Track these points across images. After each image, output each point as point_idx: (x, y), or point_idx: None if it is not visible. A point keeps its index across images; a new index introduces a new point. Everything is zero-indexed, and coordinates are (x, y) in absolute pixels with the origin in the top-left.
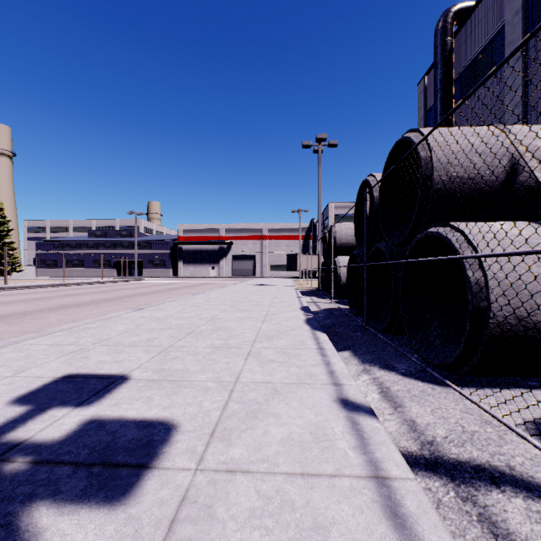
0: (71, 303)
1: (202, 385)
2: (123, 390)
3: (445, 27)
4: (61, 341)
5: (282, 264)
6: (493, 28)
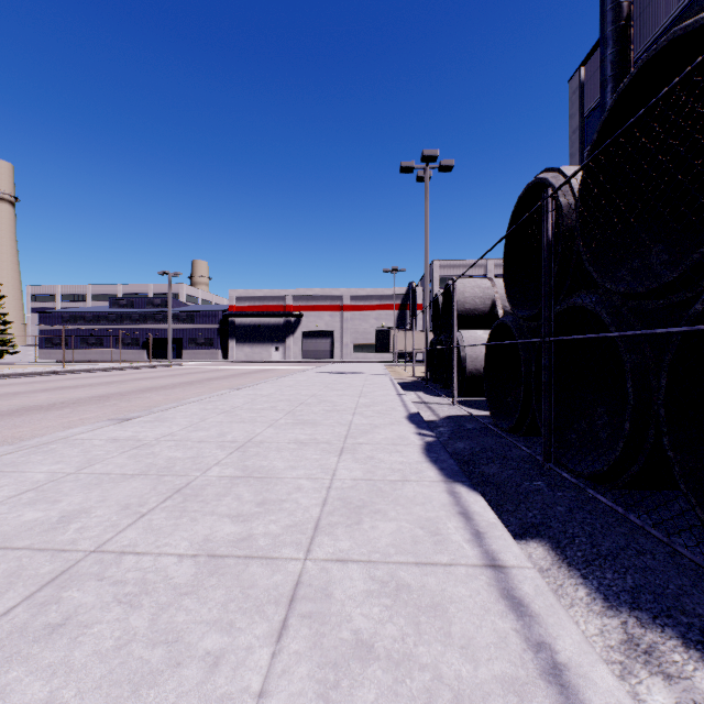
0: (41, 403)
1: None
2: None
3: None
4: None
5: (370, 343)
6: None
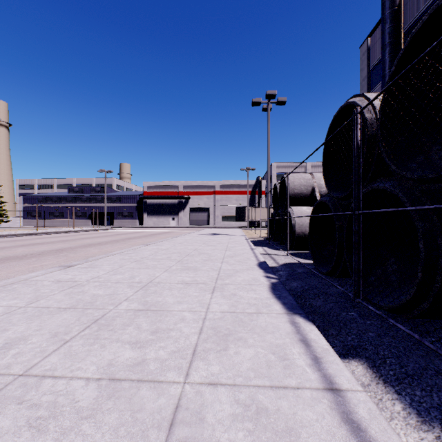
0: (17, 254)
1: None
2: None
3: None
4: None
5: (232, 215)
6: None
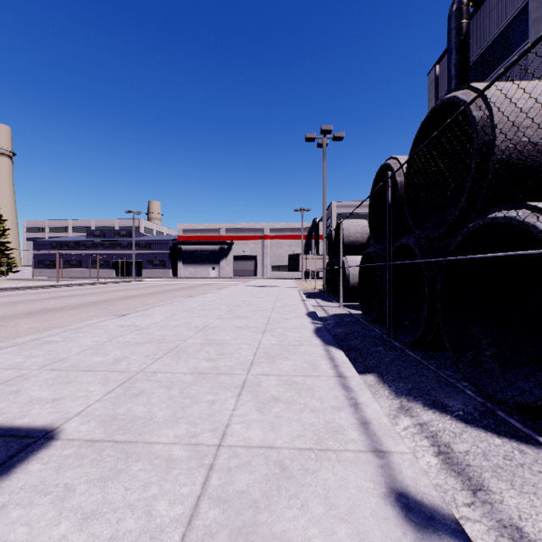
0: (54, 306)
1: (164, 455)
2: (34, 465)
3: (461, 9)
4: (1, 362)
5: (284, 264)
6: (514, 7)
